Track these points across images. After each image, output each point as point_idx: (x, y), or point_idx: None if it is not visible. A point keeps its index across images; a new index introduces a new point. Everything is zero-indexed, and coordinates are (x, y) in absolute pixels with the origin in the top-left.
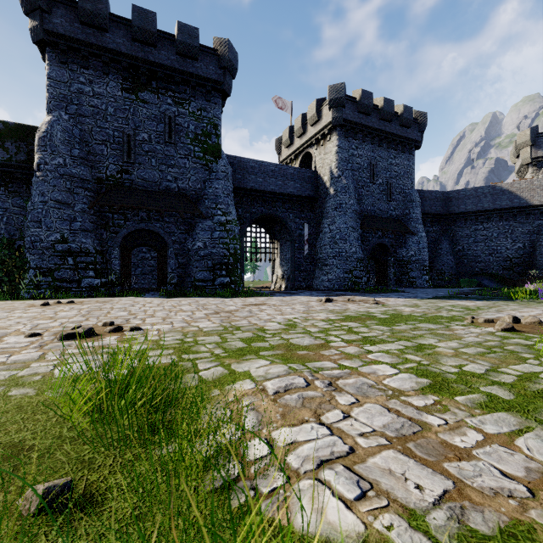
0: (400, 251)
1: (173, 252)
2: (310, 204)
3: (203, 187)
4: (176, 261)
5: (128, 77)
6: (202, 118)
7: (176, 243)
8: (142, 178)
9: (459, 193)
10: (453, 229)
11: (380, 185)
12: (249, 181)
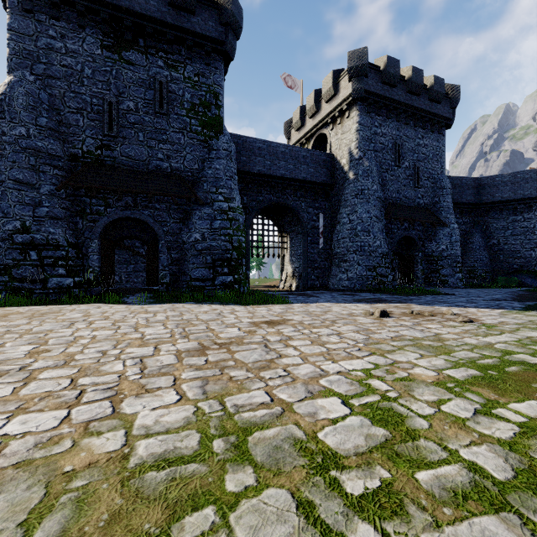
0: (429, 245)
1: (165, 245)
2: (324, 191)
3: (201, 168)
4: (169, 256)
5: (109, 32)
6: (200, 85)
7: (169, 235)
8: (126, 155)
9: (494, 179)
10: (486, 220)
11: (406, 169)
12: (255, 165)
